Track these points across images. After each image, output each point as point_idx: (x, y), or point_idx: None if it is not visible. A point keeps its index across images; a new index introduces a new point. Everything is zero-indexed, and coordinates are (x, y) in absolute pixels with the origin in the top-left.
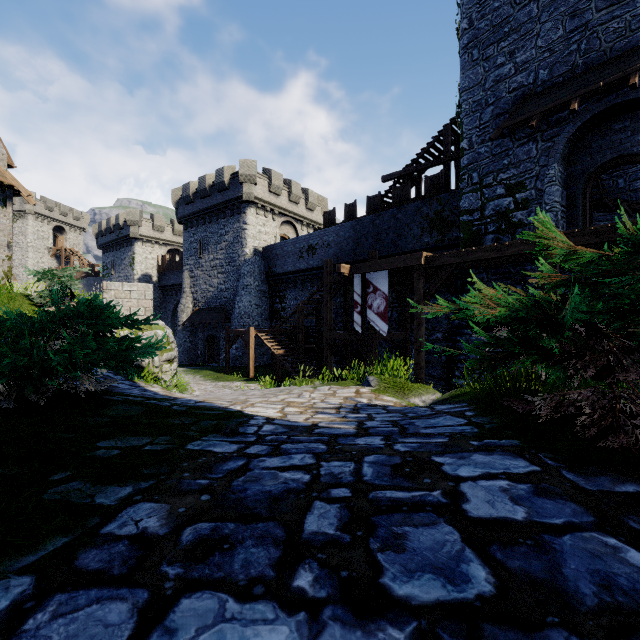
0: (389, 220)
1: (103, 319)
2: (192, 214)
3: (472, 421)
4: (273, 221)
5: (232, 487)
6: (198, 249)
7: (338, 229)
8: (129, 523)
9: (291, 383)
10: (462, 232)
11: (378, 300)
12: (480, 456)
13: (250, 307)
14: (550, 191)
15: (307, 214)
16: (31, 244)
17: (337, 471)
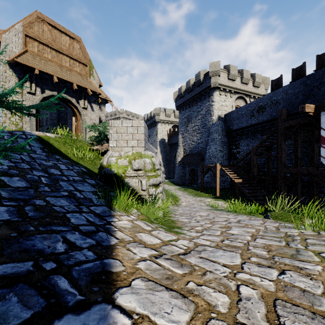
0: None
1: None
2: (183, 103)
3: None
4: (230, 98)
5: None
6: (186, 122)
7: (286, 88)
8: None
9: (268, 214)
10: None
11: None
12: None
13: (216, 152)
14: None
15: (254, 90)
16: None
17: None
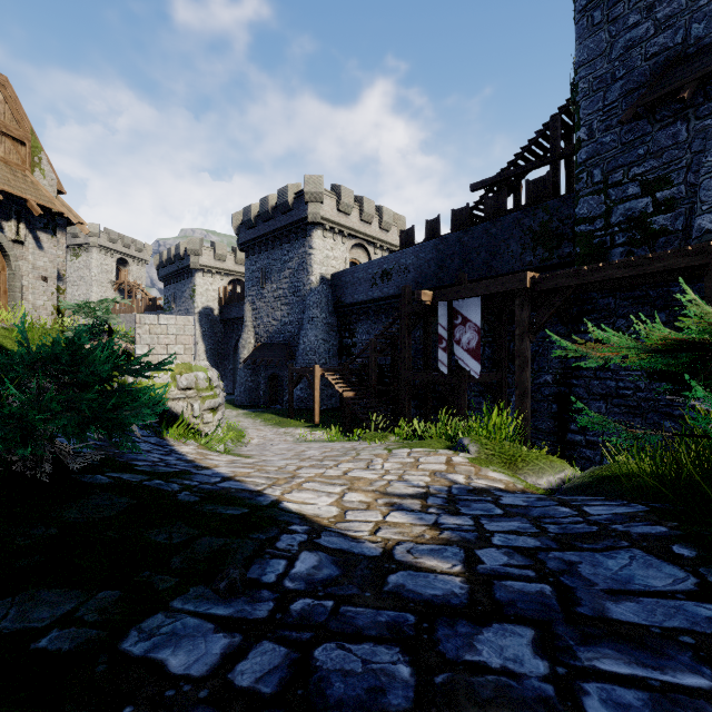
0: (480, 236)
1: (87, 365)
2: (254, 240)
3: (710, 582)
4: (342, 244)
5: None
6: (260, 278)
7: (417, 250)
8: None
9: (360, 437)
10: (578, 246)
11: (468, 334)
12: None
13: (316, 342)
14: (709, 185)
15: (381, 235)
16: (95, 278)
17: None
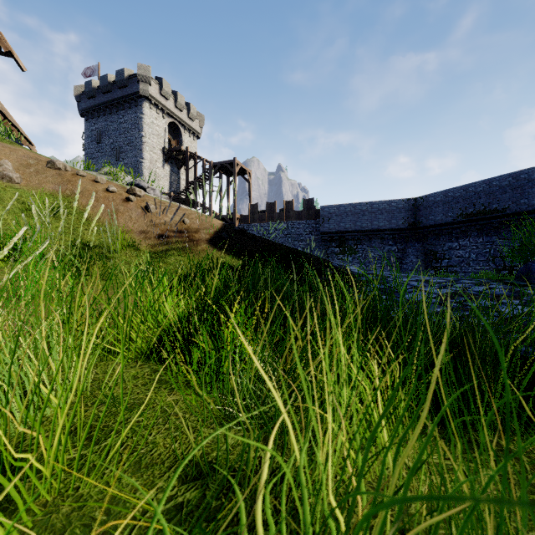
0: None
1: None
2: None
3: None
4: None
5: None
6: None
7: None
8: None
9: None
10: None
11: None
12: None
13: None
14: None
15: None
16: None
17: None
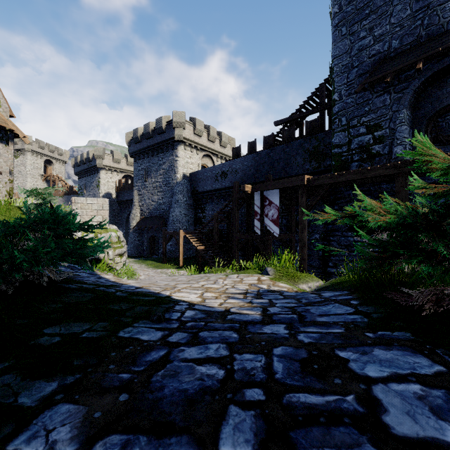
0: (280, 153)
1: (63, 224)
2: (140, 150)
3: (359, 310)
4: (197, 155)
5: (151, 383)
6: (144, 175)
7: (243, 160)
8: (40, 434)
9: (209, 271)
10: (334, 161)
11: (272, 210)
12: (381, 351)
13: (180, 216)
14: (400, 130)
15: (221, 150)
16: (29, 172)
17: (249, 366)
